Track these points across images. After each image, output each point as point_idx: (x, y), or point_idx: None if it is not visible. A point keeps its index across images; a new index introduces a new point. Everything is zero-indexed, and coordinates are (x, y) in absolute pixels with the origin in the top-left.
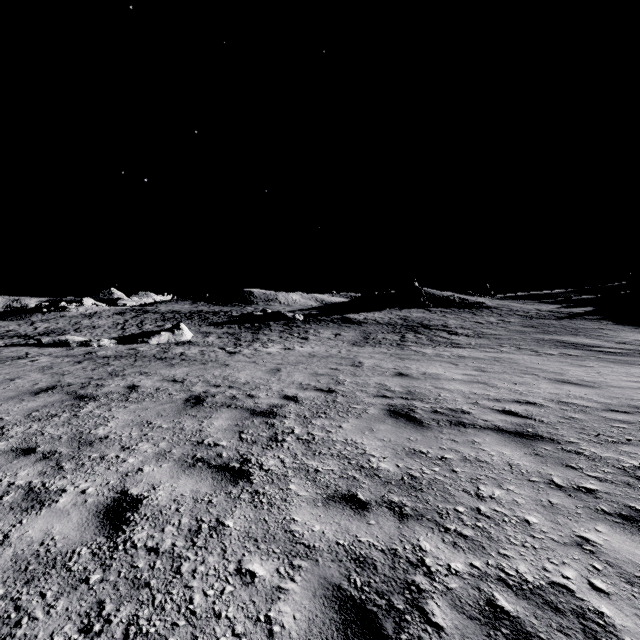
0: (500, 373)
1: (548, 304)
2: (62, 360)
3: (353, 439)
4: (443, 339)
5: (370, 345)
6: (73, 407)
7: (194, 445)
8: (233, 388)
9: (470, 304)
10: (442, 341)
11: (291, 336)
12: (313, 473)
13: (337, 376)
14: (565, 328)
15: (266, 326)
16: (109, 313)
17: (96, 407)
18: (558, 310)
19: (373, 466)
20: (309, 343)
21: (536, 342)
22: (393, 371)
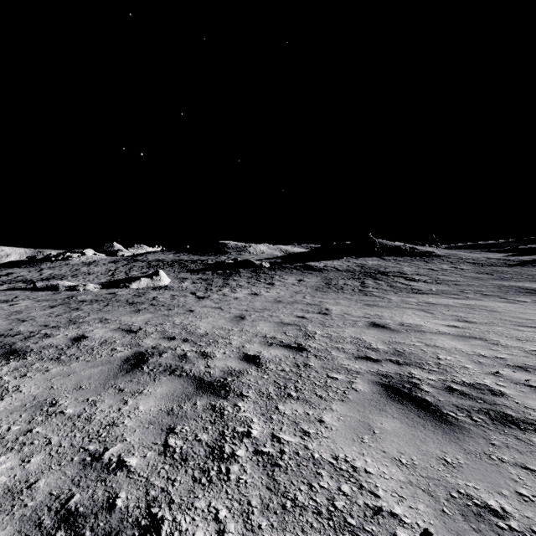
0: (489, 324)
1: (494, 253)
2: (39, 304)
3: (348, 457)
4: (403, 285)
5: (333, 290)
6: None
7: (83, 465)
8: (187, 342)
9: (420, 253)
10: (402, 287)
11: (258, 282)
12: None
13: (305, 326)
14: (520, 275)
15: (236, 272)
16: (105, 261)
17: (12, 370)
18: (506, 258)
19: None
20: (274, 288)
21: (498, 288)
22: (365, 320)
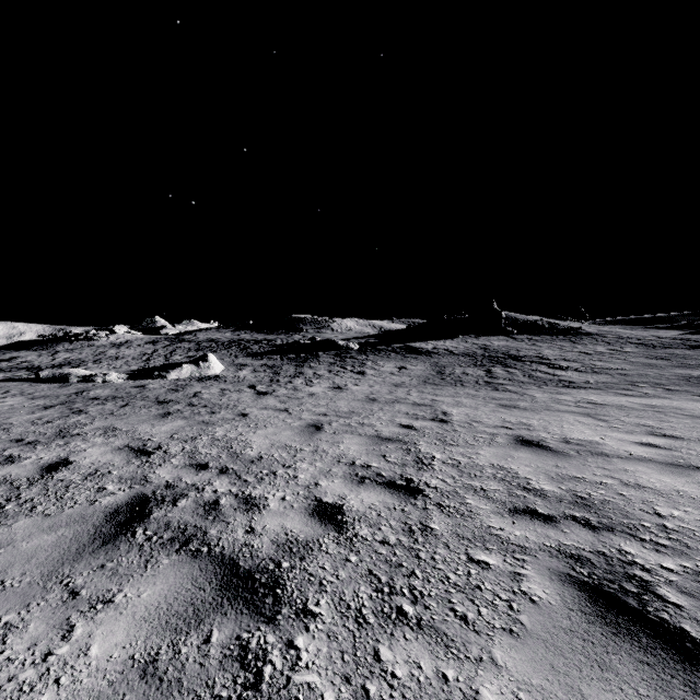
0: None
1: (666, 330)
2: (31, 403)
3: None
4: (546, 375)
5: (448, 383)
6: None
7: None
8: (226, 474)
9: (564, 330)
10: (546, 378)
11: (343, 370)
12: None
13: (415, 444)
14: None
15: (314, 357)
16: (141, 342)
17: None
18: (684, 337)
19: None
20: (366, 379)
21: (685, 380)
22: (507, 433)
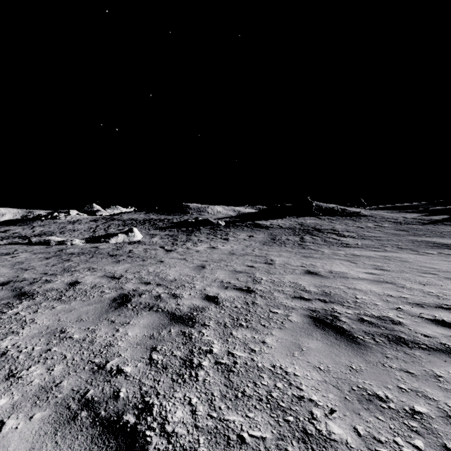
0: (400, 272)
1: (411, 213)
2: (36, 256)
3: (282, 366)
4: (334, 240)
5: (277, 245)
6: (5, 307)
7: (92, 372)
8: (160, 286)
9: (350, 213)
10: (334, 242)
11: (215, 237)
12: (235, 447)
13: (254, 274)
14: (431, 231)
15: (197, 230)
16: (87, 220)
17: (25, 307)
18: (420, 217)
19: (321, 431)
20: (229, 243)
21: (412, 243)
22: (302, 269)
